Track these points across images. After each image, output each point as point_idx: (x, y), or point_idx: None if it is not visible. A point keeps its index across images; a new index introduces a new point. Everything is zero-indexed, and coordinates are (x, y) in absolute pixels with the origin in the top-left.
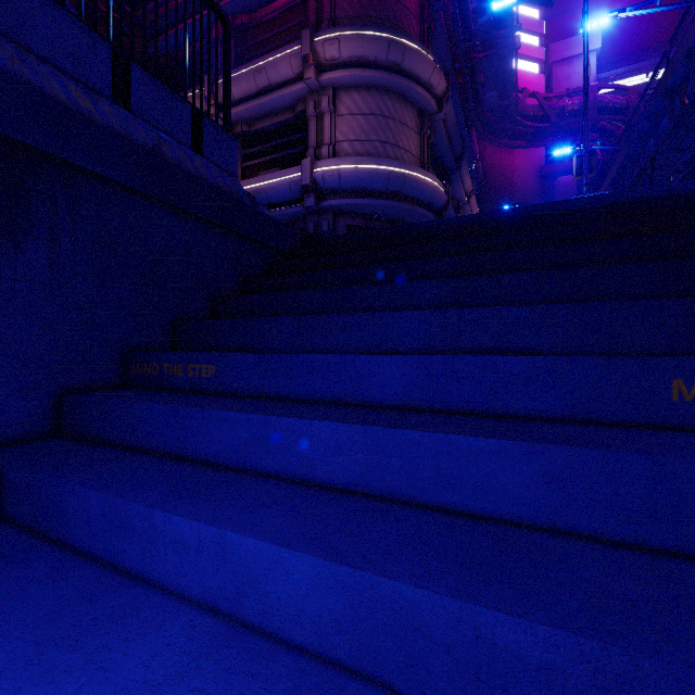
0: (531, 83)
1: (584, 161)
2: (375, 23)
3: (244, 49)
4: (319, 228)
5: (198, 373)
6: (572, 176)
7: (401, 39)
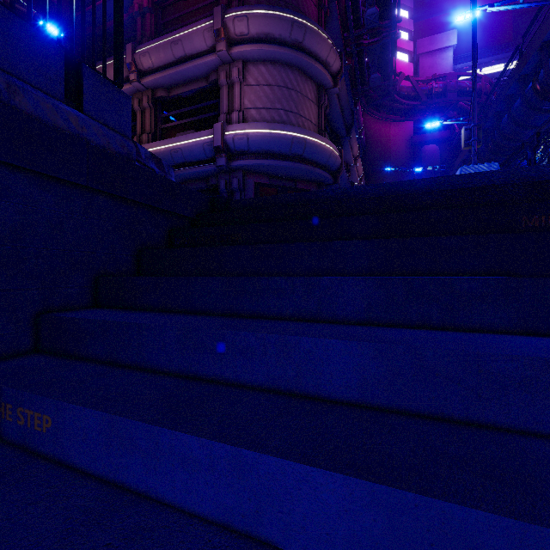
0: (403, 69)
1: (473, 133)
2: (279, 5)
3: (163, 23)
4: (230, 185)
5: (29, 421)
6: (436, 145)
7: (302, 20)
